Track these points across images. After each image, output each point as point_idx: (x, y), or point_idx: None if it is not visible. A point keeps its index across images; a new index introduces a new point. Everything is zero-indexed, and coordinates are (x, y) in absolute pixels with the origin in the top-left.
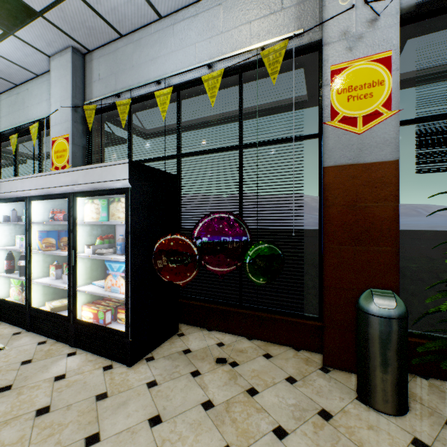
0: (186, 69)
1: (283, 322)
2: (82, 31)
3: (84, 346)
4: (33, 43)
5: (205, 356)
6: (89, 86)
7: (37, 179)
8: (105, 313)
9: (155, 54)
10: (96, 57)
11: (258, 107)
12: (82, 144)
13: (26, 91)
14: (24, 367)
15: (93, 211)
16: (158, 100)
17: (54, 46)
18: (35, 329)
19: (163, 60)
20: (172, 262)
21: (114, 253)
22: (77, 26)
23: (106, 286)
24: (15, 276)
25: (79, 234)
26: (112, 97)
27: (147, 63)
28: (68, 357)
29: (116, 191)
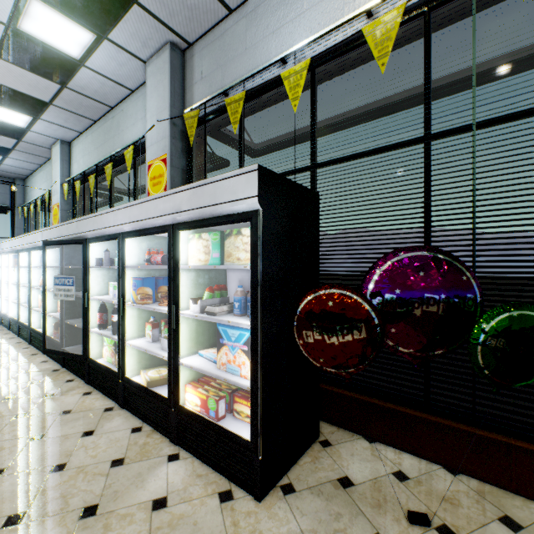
0: (330, 27)
1: (530, 455)
2: (182, 15)
3: (188, 446)
4: (128, 46)
5: (382, 500)
6: (189, 91)
7: (131, 210)
8: (218, 403)
9: (278, 22)
10: (198, 50)
11: (474, 58)
12: (181, 166)
13: (121, 113)
14: (114, 471)
15: (201, 251)
16: (287, 83)
17: (150, 45)
18: (129, 406)
19: (290, 27)
20: (331, 337)
21: (229, 313)
22: (177, 8)
23: (219, 361)
24: (107, 333)
25: (182, 283)
26: (218, 98)
27: (265, 40)
28: (168, 463)
29: (236, 218)
